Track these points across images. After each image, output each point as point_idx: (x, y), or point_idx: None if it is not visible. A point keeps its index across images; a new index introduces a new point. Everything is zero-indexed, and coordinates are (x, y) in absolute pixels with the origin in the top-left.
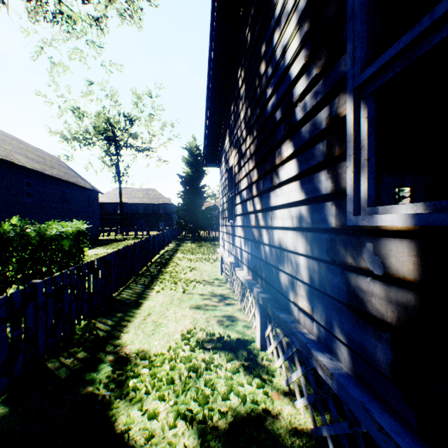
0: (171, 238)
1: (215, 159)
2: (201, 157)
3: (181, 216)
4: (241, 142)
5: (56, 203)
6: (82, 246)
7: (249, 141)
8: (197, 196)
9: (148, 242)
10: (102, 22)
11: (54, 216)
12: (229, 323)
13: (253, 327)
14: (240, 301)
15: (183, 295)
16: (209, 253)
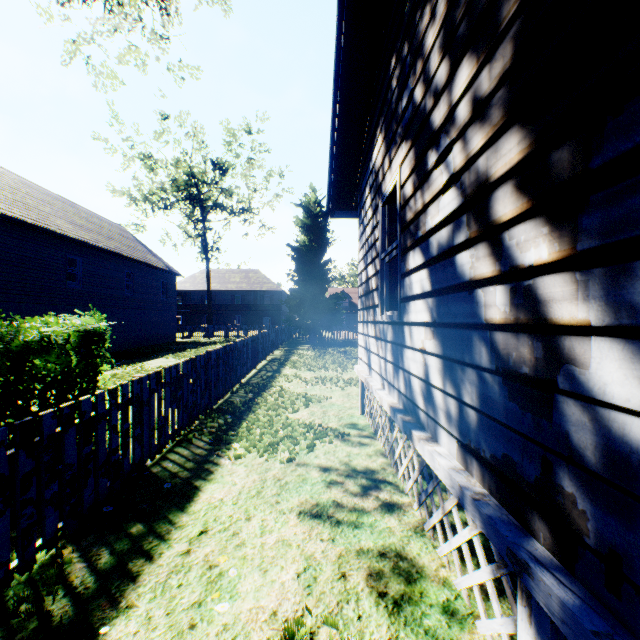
0: (277, 341)
1: (350, 202)
2: (323, 217)
3: (293, 308)
4: (427, 108)
5: (113, 289)
6: (98, 361)
7: (470, 66)
8: (317, 277)
9: (233, 351)
10: (170, 5)
11: (110, 309)
12: (401, 587)
13: (478, 623)
14: (418, 503)
15: (287, 470)
16: (337, 369)
